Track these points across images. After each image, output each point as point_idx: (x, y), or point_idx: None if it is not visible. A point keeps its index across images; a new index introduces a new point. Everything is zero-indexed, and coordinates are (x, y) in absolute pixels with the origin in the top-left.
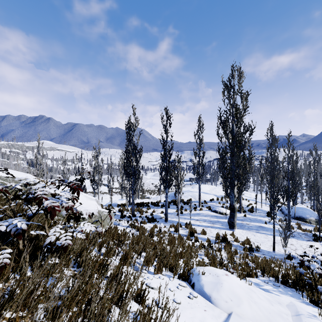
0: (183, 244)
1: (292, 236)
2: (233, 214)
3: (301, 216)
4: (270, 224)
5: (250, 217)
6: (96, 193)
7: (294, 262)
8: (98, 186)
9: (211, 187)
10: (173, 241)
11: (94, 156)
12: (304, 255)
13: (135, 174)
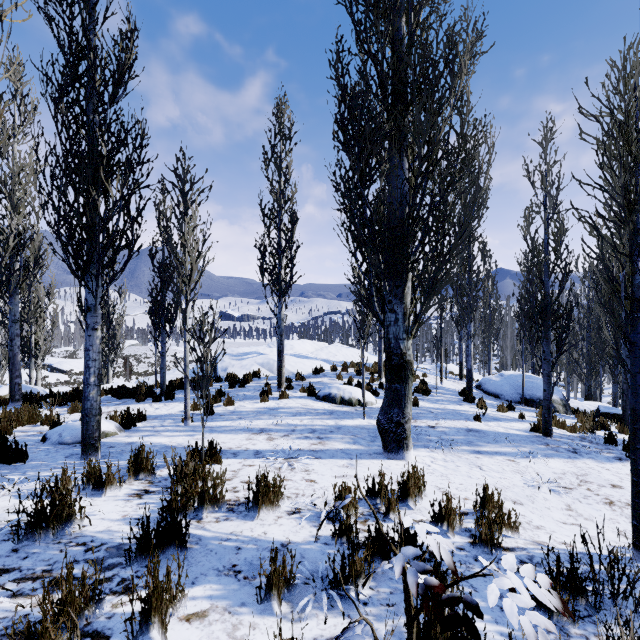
0: None
1: (572, 450)
2: (401, 388)
3: (534, 395)
4: (487, 420)
5: (429, 405)
6: None
7: None
8: None
9: (318, 345)
10: None
11: None
12: None
13: None
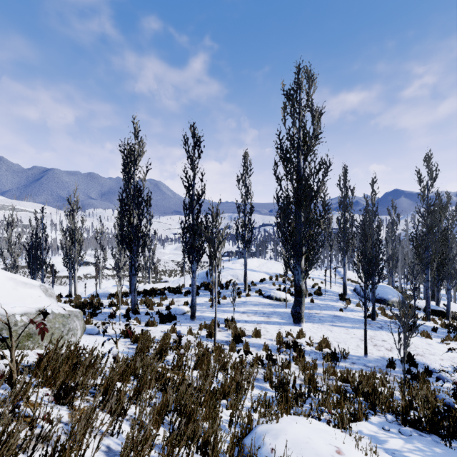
0: (225, 363)
1: (380, 327)
2: (300, 299)
3: (382, 297)
4: (347, 311)
5: (319, 302)
6: (79, 278)
7: (400, 372)
8: (74, 265)
9: (260, 262)
10: (206, 360)
11: (71, 215)
12: (408, 358)
13: (137, 239)
